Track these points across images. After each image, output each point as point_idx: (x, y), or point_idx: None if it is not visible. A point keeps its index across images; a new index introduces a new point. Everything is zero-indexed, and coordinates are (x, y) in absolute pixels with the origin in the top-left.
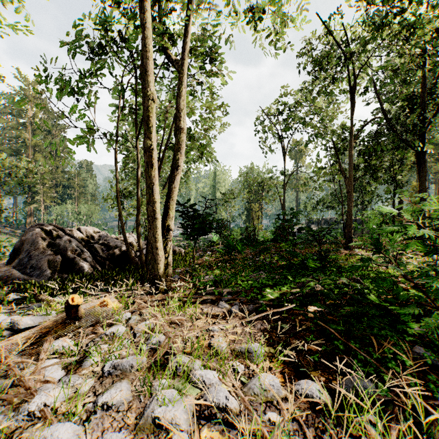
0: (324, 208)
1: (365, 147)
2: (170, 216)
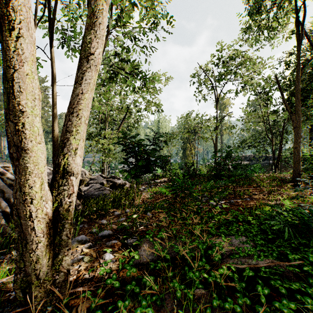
0: (246, 147)
1: (309, 83)
2: (71, 146)
